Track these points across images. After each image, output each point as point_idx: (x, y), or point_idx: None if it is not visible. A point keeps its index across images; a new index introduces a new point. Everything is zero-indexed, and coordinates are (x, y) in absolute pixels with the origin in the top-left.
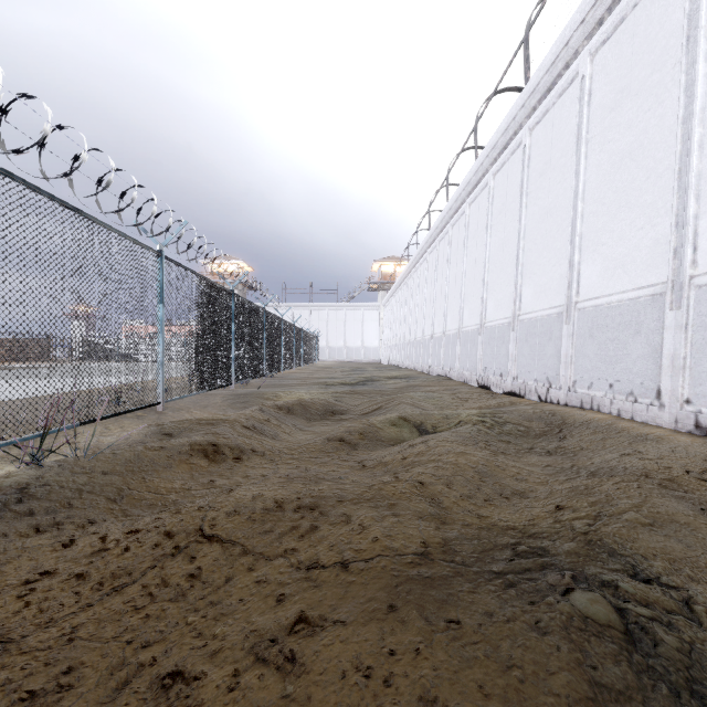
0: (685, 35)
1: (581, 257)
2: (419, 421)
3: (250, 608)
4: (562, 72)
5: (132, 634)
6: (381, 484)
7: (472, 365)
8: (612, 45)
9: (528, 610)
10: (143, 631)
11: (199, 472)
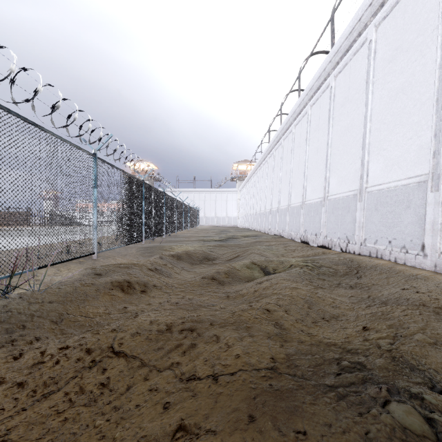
0: (441, 10)
1: (369, 158)
2: (264, 265)
3: (143, 413)
4: (356, 38)
5: (51, 436)
6: (240, 311)
7: (297, 228)
8: (390, 20)
9: (358, 421)
10: (60, 433)
11: (117, 301)
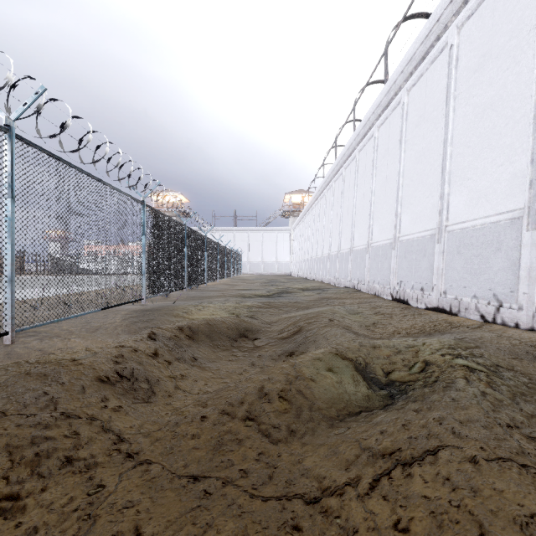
0: None
1: None
2: (361, 360)
3: None
4: None
5: None
6: None
7: (384, 278)
8: None
9: None
10: None
11: None
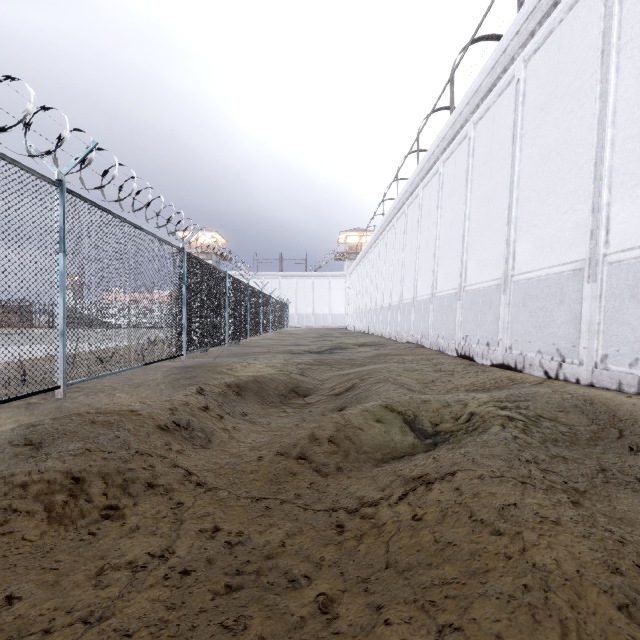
0: None
1: (611, 197)
2: (411, 413)
3: None
4: None
5: None
6: None
7: (449, 332)
8: None
9: None
10: None
11: (7, 559)
